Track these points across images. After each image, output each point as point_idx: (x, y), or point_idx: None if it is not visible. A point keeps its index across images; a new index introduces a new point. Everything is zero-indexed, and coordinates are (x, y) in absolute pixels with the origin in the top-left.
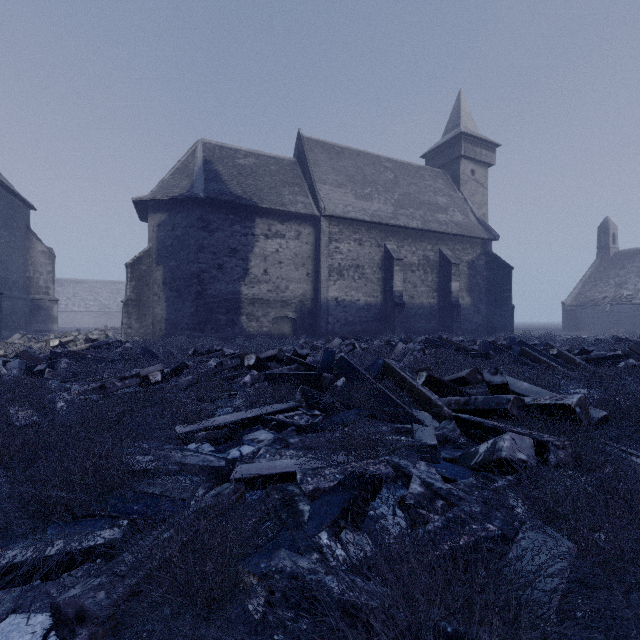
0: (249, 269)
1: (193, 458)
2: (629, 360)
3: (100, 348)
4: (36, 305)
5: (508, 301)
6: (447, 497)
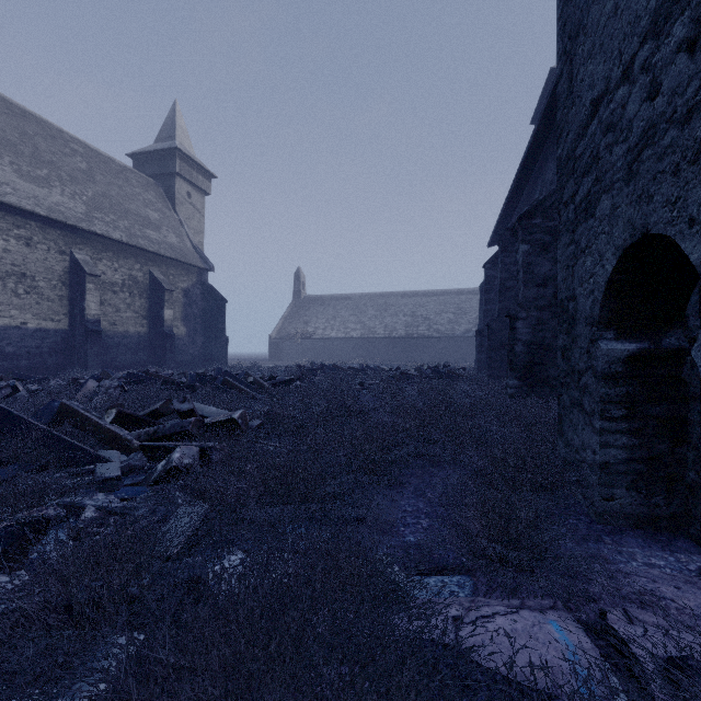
0: None
1: None
2: (297, 382)
3: None
4: None
5: (223, 333)
6: (121, 511)
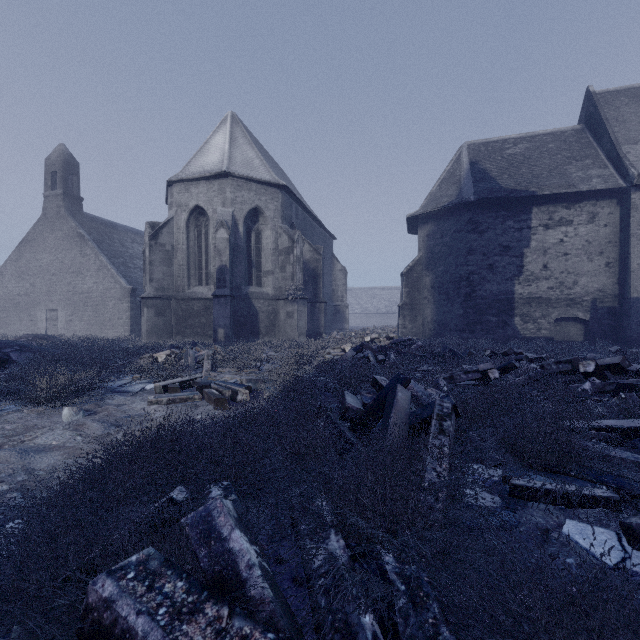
0: (524, 266)
1: (619, 452)
2: None
3: (398, 345)
4: (336, 310)
5: None
6: None
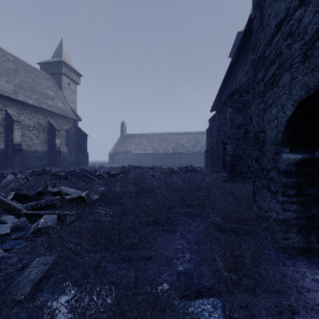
0: None
1: None
2: (121, 174)
3: None
4: None
5: (86, 151)
6: None
